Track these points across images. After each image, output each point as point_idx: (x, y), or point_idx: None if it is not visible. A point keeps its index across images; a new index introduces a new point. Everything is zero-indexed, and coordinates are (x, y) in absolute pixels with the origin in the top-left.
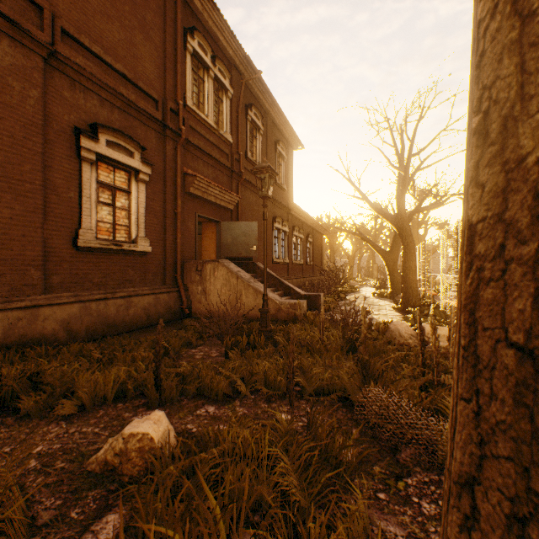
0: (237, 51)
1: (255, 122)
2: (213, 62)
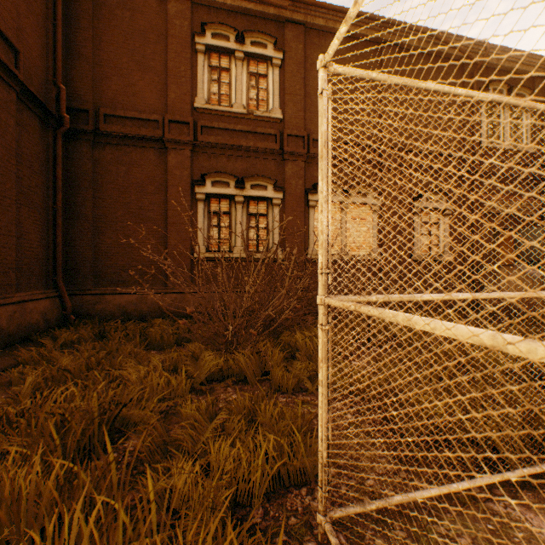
0: (540, 64)
1: None
2: (508, 94)
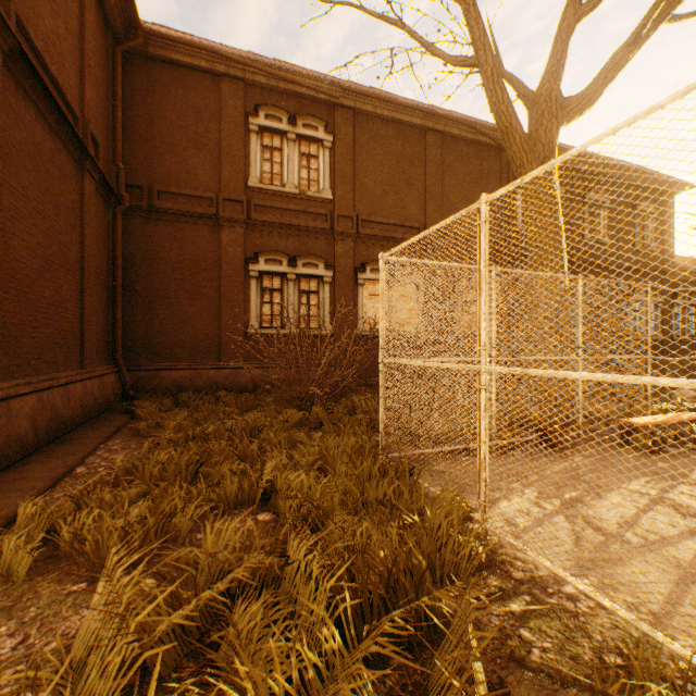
0: None
1: (596, 200)
2: None
